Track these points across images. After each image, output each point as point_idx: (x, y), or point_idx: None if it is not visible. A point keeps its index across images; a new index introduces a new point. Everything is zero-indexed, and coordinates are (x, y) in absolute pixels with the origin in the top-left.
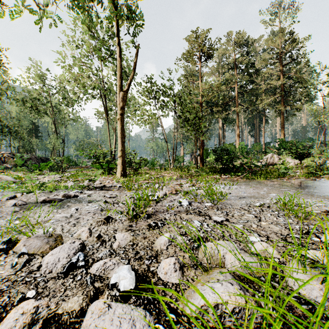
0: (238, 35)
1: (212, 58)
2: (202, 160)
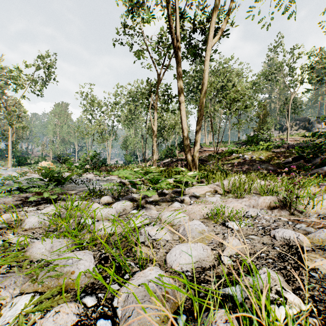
0: None
1: None
2: None
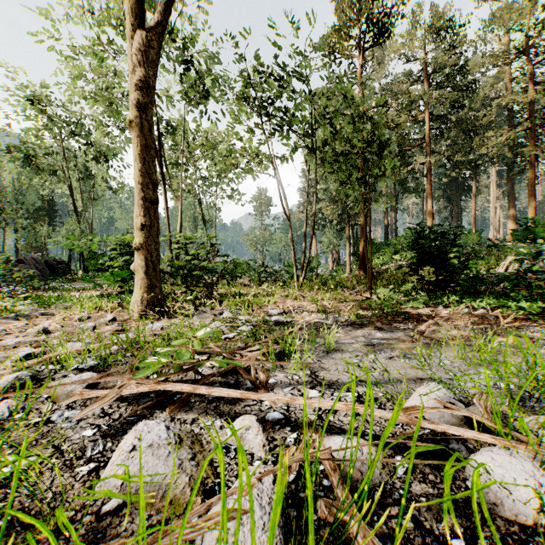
0: (432, 9)
1: (387, 39)
2: (365, 264)
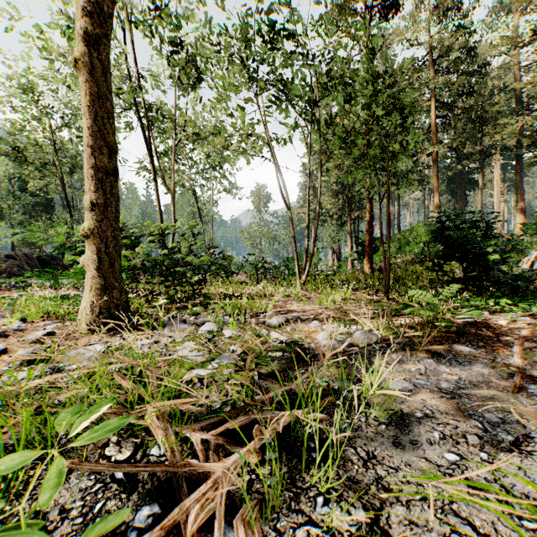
0: None
1: (396, 14)
2: (371, 259)
